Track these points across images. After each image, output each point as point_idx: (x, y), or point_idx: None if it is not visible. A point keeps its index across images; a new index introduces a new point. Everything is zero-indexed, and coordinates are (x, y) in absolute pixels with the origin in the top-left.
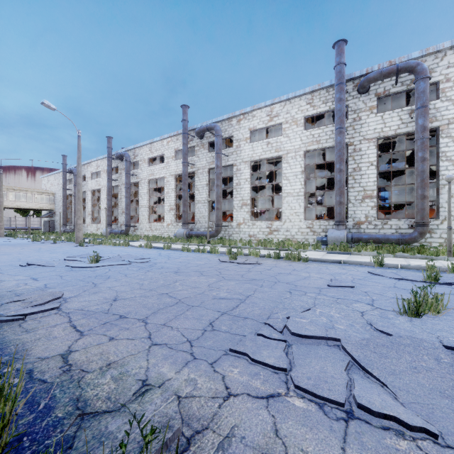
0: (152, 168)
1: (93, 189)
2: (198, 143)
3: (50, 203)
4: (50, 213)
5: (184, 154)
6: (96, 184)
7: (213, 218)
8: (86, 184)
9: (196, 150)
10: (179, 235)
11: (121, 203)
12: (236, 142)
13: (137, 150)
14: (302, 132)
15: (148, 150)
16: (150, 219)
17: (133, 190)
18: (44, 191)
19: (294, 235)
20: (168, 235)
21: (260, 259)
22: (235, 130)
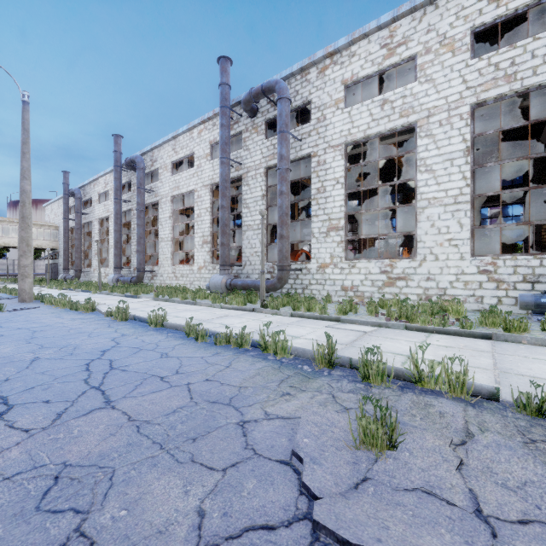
0: (176, 178)
1: (101, 218)
2: (247, 126)
3: (53, 240)
4: (52, 254)
5: (222, 143)
6: (104, 209)
7: (273, 256)
8: (93, 211)
9: (245, 138)
10: (215, 287)
11: (135, 236)
12: (317, 112)
13: (156, 152)
14: (467, 63)
15: (171, 150)
16: (173, 260)
17: (150, 215)
18: (44, 223)
19: (445, 288)
20: (200, 285)
21: (509, 429)
22: (315, 89)
